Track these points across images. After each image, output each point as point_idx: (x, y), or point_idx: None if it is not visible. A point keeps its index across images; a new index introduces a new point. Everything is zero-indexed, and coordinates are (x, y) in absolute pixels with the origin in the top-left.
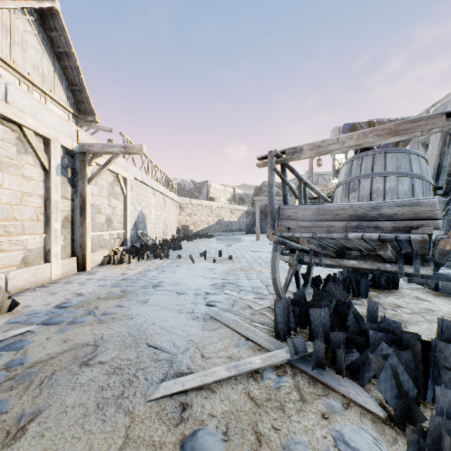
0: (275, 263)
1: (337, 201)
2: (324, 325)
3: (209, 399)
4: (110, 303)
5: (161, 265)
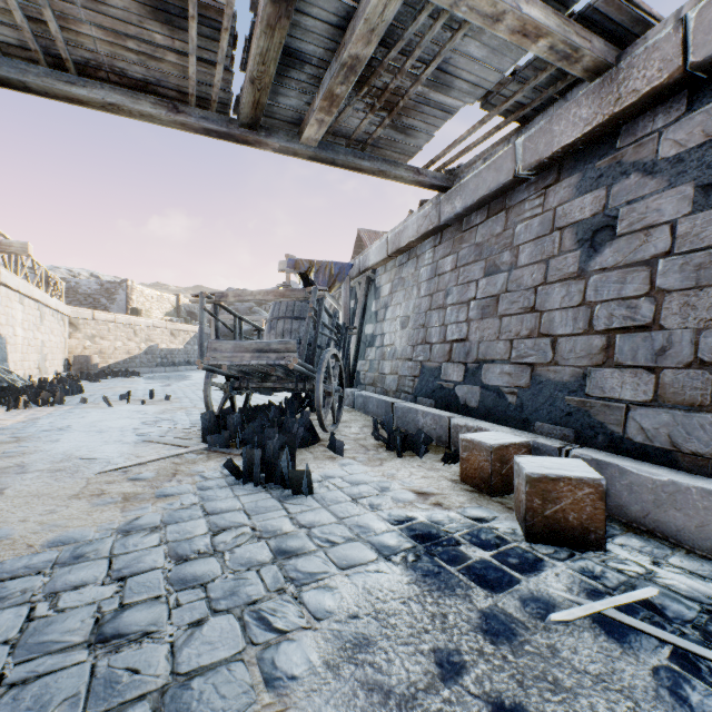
0: (208, 388)
1: (264, 336)
2: (237, 426)
3: (145, 467)
4: (6, 446)
5: (56, 412)
